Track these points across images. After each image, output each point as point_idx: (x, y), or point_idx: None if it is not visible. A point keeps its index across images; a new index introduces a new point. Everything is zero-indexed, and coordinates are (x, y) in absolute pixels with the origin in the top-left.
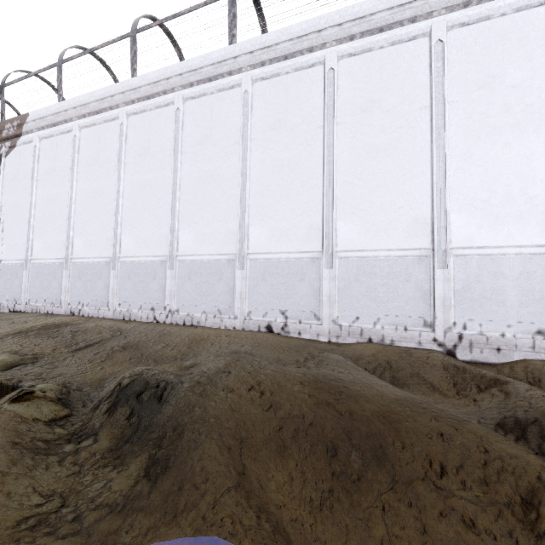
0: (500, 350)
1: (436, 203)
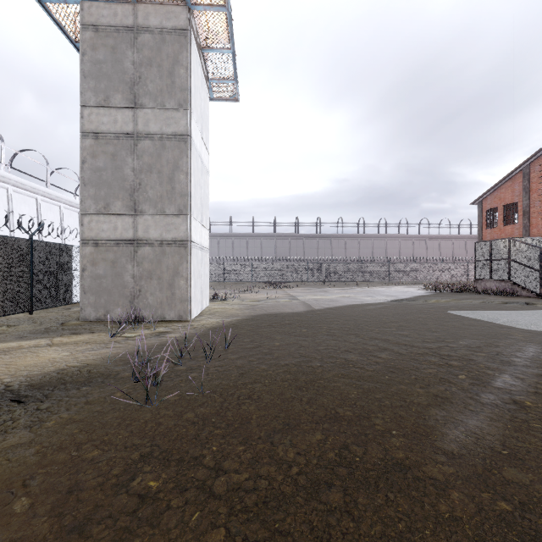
0: None
1: None
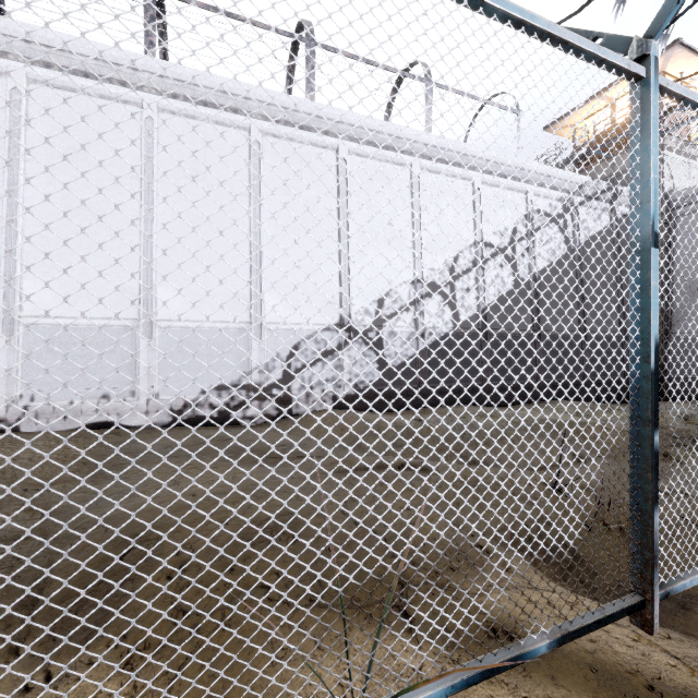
0: (67, 417)
1: (6, 266)
